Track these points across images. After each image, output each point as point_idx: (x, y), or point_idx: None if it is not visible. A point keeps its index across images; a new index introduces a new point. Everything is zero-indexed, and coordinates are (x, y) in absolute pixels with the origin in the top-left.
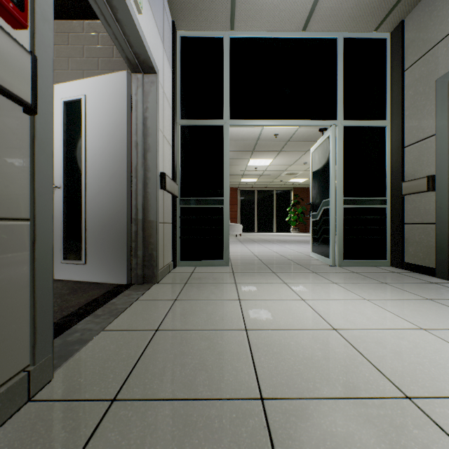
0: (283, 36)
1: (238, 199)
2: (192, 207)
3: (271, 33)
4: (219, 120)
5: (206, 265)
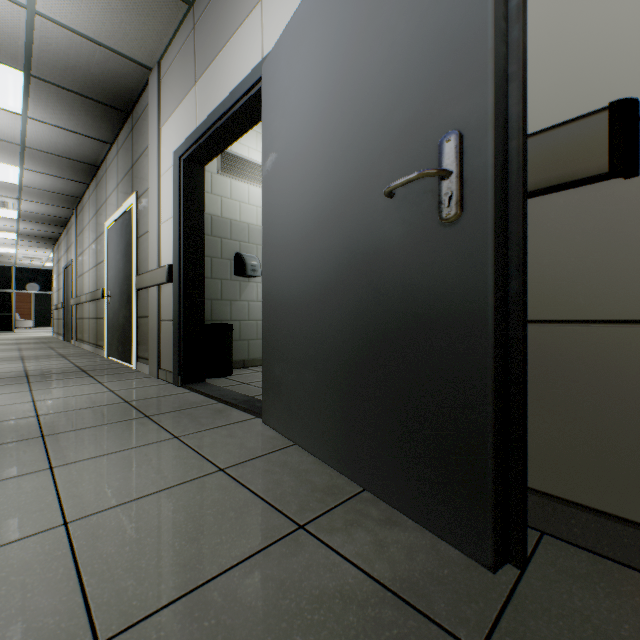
0: (36, 268)
1: (32, 298)
2: (1, 315)
3: (32, 267)
4: (11, 290)
5: (6, 332)
